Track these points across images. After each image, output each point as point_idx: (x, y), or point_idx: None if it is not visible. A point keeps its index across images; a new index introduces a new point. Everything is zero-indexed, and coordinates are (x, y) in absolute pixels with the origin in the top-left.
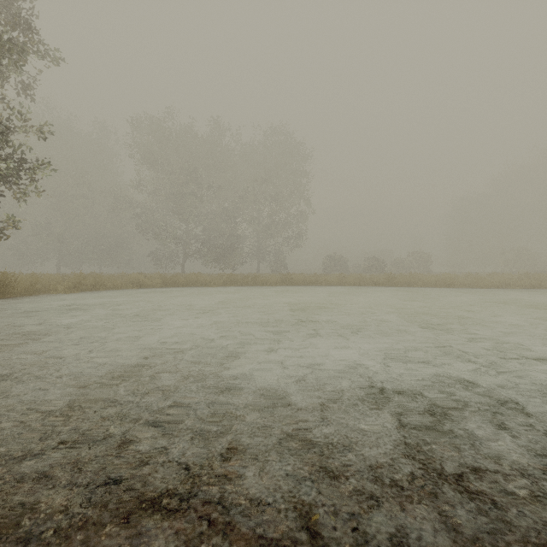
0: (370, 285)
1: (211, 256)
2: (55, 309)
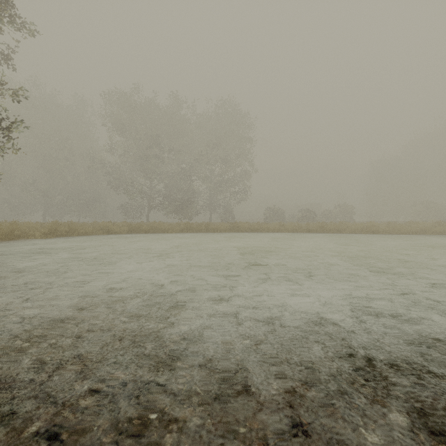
0: (305, 232)
1: (171, 208)
2: (23, 253)
